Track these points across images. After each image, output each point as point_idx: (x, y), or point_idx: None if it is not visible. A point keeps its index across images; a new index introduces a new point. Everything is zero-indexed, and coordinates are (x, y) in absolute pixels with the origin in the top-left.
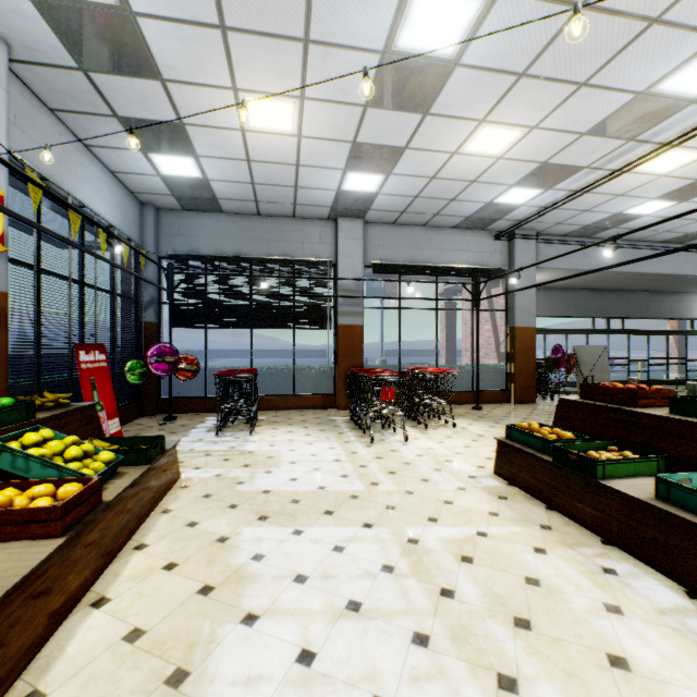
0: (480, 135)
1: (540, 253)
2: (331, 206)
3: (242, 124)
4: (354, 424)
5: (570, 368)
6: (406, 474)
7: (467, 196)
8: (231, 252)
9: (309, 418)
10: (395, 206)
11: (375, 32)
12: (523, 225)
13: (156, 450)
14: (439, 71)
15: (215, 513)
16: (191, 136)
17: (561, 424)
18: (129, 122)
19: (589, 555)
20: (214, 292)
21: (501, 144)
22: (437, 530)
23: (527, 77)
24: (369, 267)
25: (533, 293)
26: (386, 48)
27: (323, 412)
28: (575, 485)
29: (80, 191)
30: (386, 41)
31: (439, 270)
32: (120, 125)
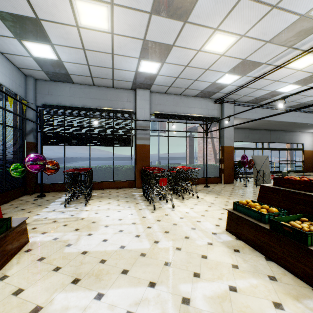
0: (214, 39)
1: (235, 110)
2: (133, 81)
3: (76, 22)
4: (145, 197)
5: (251, 166)
6: (175, 232)
7: (203, 78)
8: (78, 104)
9: (121, 194)
10: (166, 82)
11: None
12: (228, 96)
13: None
14: None
15: (40, 277)
16: (46, 29)
17: (263, 200)
18: (2, 15)
19: None
20: (67, 125)
21: (224, 46)
22: (201, 287)
23: None
24: (153, 115)
25: (232, 129)
26: None
27: (129, 190)
28: (287, 246)
29: None
30: None
31: (188, 117)
32: None
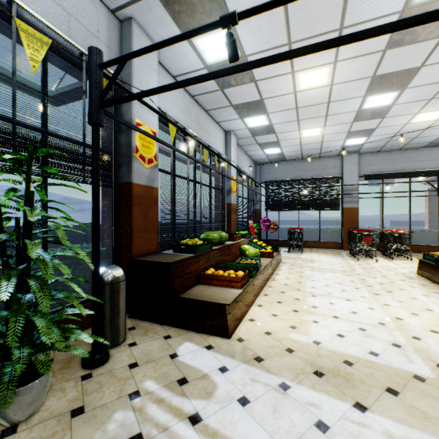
0: (419, 116)
1: None
2: (339, 151)
3: (300, 137)
4: (351, 255)
5: None
6: (370, 269)
7: (424, 135)
8: (289, 177)
9: (327, 251)
10: (377, 145)
11: (353, 108)
12: None
13: (278, 249)
14: (385, 108)
15: (296, 268)
16: (280, 143)
17: None
18: (260, 144)
19: (433, 290)
20: (283, 196)
21: (435, 116)
22: (374, 279)
23: (435, 98)
24: (362, 176)
25: None
26: (358, 109)
27: (335, 250)
28: None
29: (243, 167)
30: (358, 108)
31: (410, 174)
32: (257, 145)
